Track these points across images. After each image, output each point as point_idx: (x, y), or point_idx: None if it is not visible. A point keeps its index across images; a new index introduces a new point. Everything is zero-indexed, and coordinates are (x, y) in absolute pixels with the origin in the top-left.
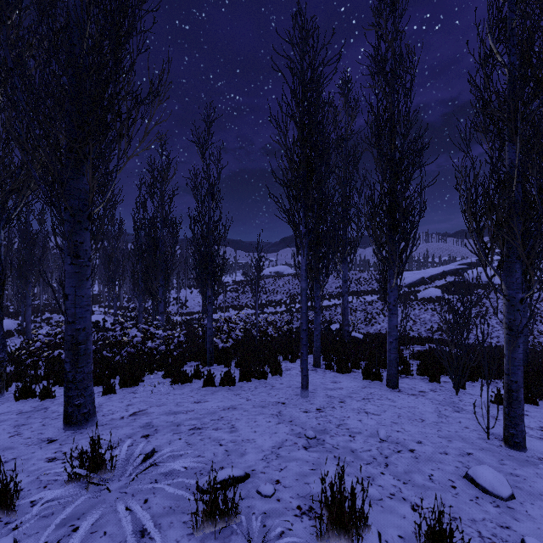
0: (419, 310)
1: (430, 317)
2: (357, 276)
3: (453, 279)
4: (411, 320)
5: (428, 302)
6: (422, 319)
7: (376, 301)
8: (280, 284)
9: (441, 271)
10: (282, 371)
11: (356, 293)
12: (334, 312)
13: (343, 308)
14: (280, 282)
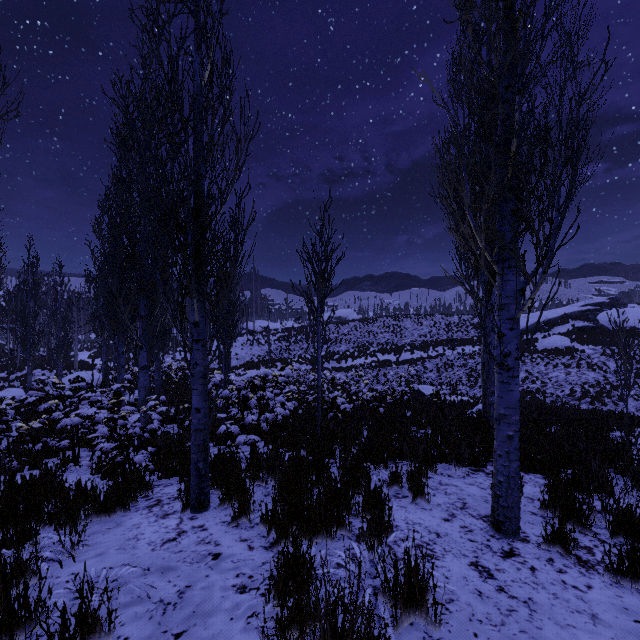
0: (545, 365)
1: (565, 376)
2: (445, 321)
3: (583, 324)
4: (537, 380)
5: (554, 355)
6: (554, 379)
7: (479, 353)
8: (344, 331)
9: (561, 313)
10: (437, 609)
11: (451, 343)
12: (423, 368)
13: (485, 360)
14: (344, 328)
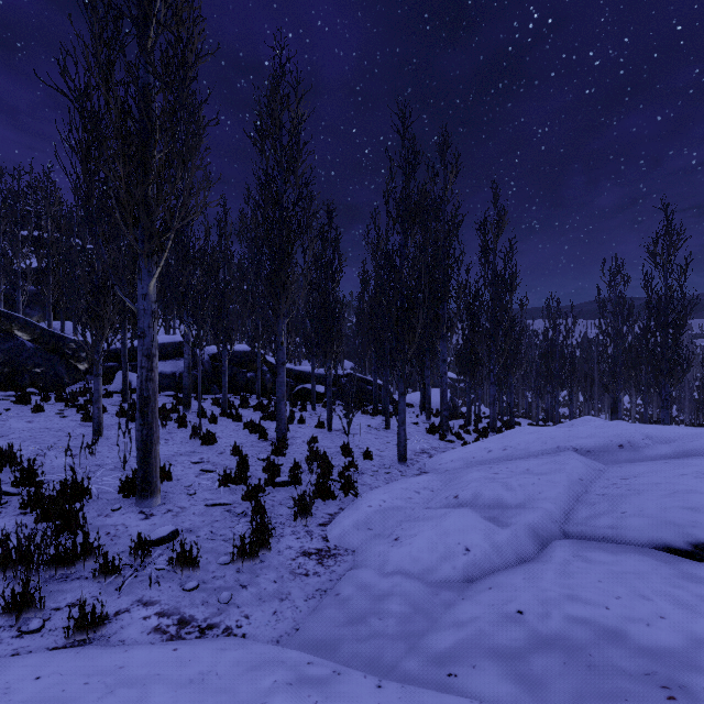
0: None
1: None
2: None
3: None
4: None
5: None
6: None
7: None
8: None
9: None
10: None
11: None
12: None
13: None
14: None
